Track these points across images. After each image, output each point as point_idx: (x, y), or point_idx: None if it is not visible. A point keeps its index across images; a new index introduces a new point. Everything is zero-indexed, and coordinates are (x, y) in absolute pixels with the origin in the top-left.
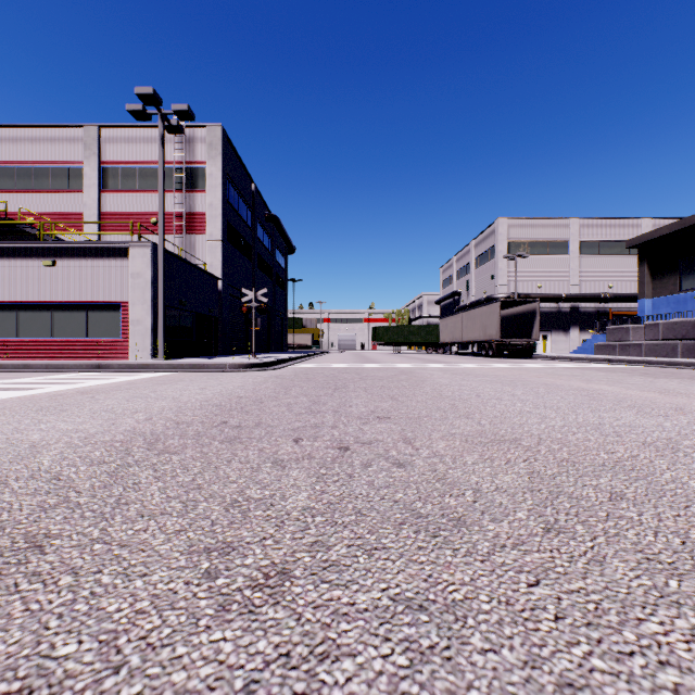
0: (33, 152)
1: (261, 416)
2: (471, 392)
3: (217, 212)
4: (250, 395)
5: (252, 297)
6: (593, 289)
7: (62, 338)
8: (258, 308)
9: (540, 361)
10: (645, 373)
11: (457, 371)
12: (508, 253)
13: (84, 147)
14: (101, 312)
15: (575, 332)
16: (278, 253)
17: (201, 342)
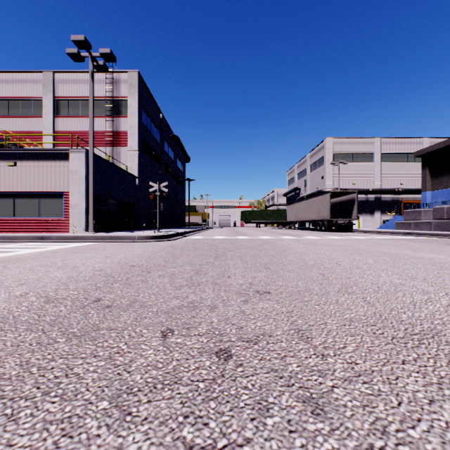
0: (8, 90)
1: (140, 290)
2: (330, 261)
3: (135, 131)
4: (142, 264)
5: (157, 188)
6: (390, 185)
7: (21, 217)
8: (161, 196)
9: (359, 233)
10: (447, 243)
11: (307, 242)
12: (333, 161)
13: (43, 86)
14: (49, 199)
15: (377, 214)
16: (178, 161)
17: (123, 221)
